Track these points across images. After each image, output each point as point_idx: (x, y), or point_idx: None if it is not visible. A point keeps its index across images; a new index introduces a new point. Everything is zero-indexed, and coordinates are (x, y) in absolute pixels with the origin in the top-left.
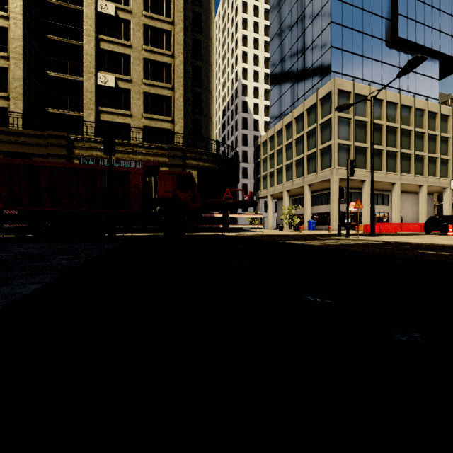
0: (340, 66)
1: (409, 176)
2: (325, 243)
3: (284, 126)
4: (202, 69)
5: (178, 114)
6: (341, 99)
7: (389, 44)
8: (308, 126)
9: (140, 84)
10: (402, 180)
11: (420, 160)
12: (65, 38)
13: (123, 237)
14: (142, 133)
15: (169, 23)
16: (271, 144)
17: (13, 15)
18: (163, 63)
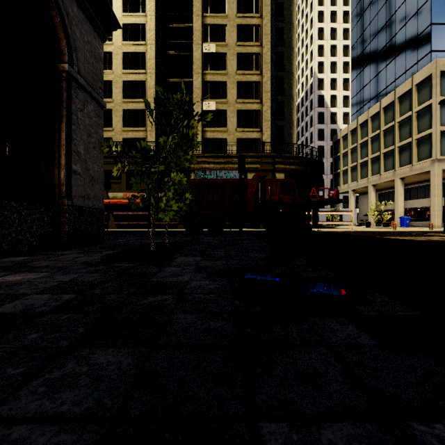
0: (444, 42)
1: None
2: (431, 239)
3: (369, 117)
4: (284, 78)
5: (266, 124)
6: None
7: None
8: (401, 115)
9: (234, 104)
10: None
11: None
12: (179, 79)
13: (233, 231)
14: (239, 146)
15: (258, 47)
16: (353, 137)
17: (149, 71)
18: (253, 82)
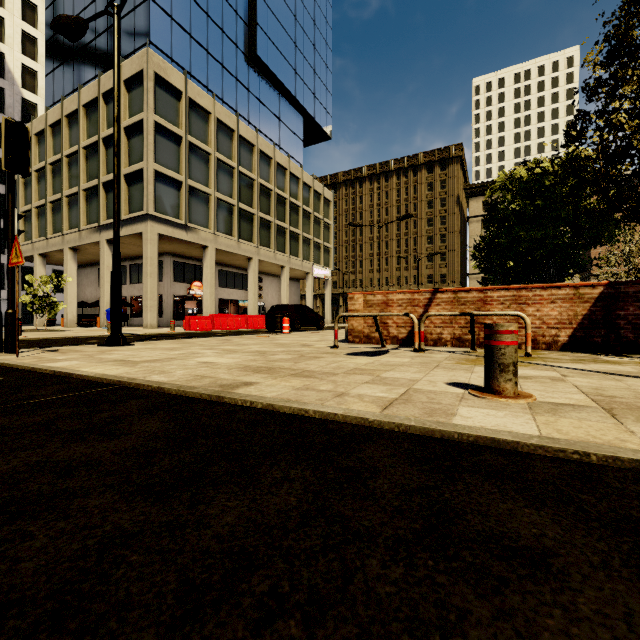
0: (169, 43)
1: (269, 252)
2: None
3: (64, 116)
4: None
5: None
6: (163, 95)
7: (247, 61)
8: (109, 127)
9: None
10: (260, 255)
11: (282, 233)
12: None
13: None
14: None
15: None
16: (41, 148)
17: None
18: None
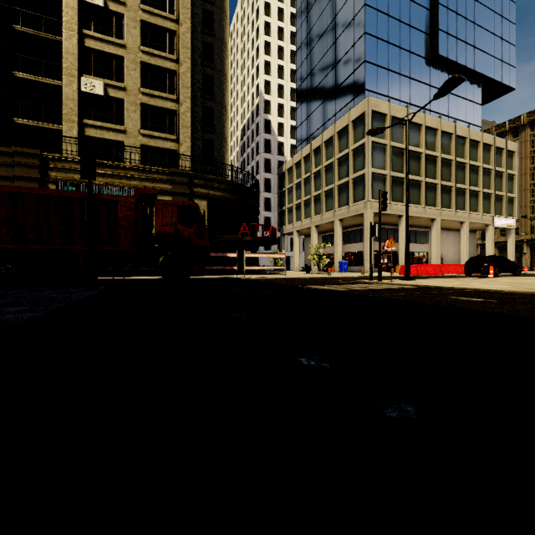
0: (375, 84)
1: (450, 211)
2: (352, 288)
3: (312, 150)
4: (215, 79)
5: (184, 132)
6: (376, 122)
7: (429, 63)
8: (340, 151)
9: (136, 93)
10: (442, 215)
11: (461, 193)
12: (38, 31)
13: (112, 281)
14: (138, 153)
15: (173, 21)
16: (297, 171)
17: None
18: (166, 69)
